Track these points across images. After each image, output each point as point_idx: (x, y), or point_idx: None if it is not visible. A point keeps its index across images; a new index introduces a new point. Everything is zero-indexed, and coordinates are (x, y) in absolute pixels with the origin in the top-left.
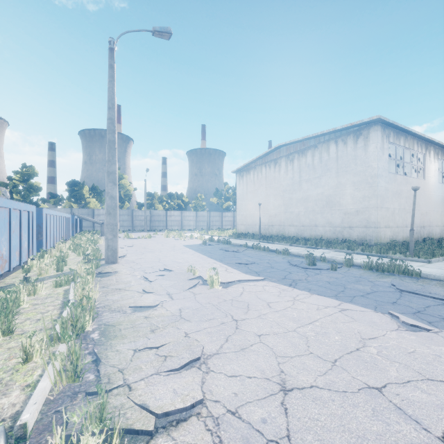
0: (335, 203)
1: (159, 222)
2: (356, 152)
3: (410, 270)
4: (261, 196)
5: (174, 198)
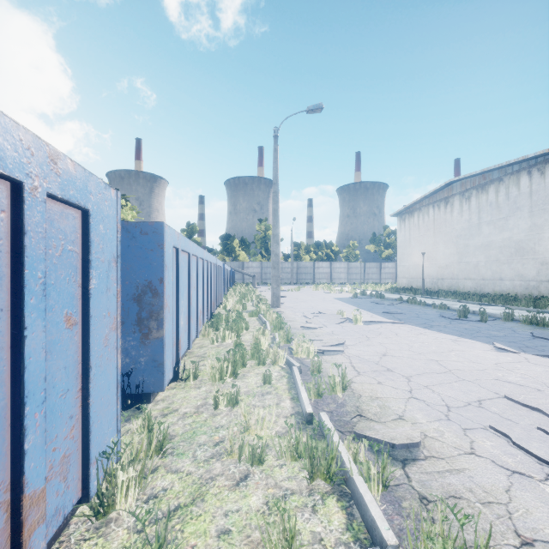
0: (528, 250)
1: (306, 274)
2: None
3: None
4: (428, 243)
5: (322, 247)
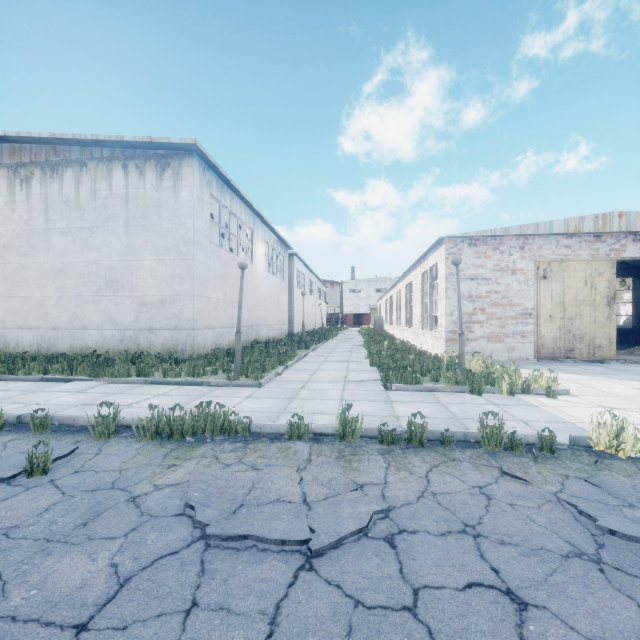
0: (124, 284)
1: None
2: (162, 196)
3: (234, 422)
4: None
5: None
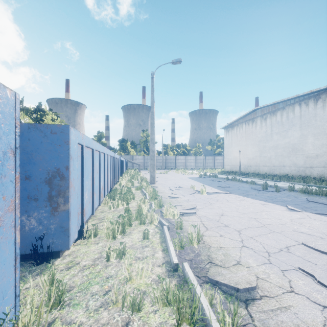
0: (299, 149)
1: (171, 163)
2: (316, 111)
3: None
4: (242, 145)
5: (180, 147)
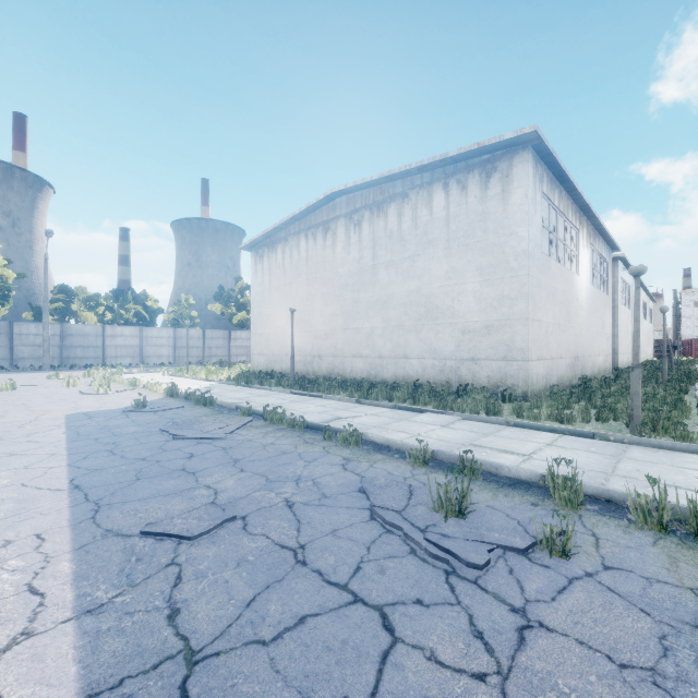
0: (444, 311)
1: (84, 349)
2: (487, 207)
3: None
4: (299, 297)
5: (127, 300)
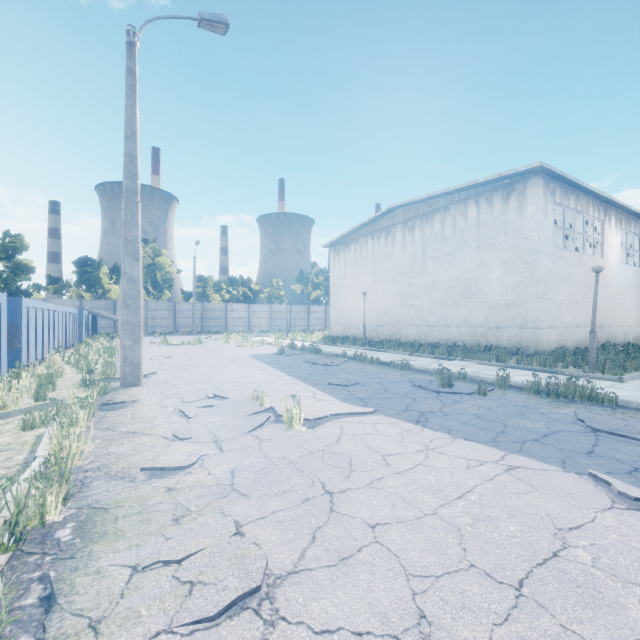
0: (475, 292)
1: (215, 320)
2: (507, 217)
3: (600, 394)
4: (367, 282)
5: (238, 284)
